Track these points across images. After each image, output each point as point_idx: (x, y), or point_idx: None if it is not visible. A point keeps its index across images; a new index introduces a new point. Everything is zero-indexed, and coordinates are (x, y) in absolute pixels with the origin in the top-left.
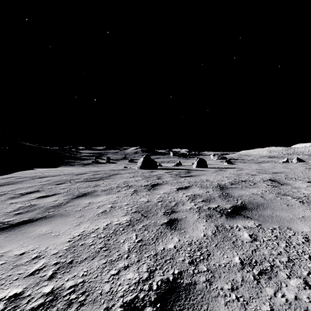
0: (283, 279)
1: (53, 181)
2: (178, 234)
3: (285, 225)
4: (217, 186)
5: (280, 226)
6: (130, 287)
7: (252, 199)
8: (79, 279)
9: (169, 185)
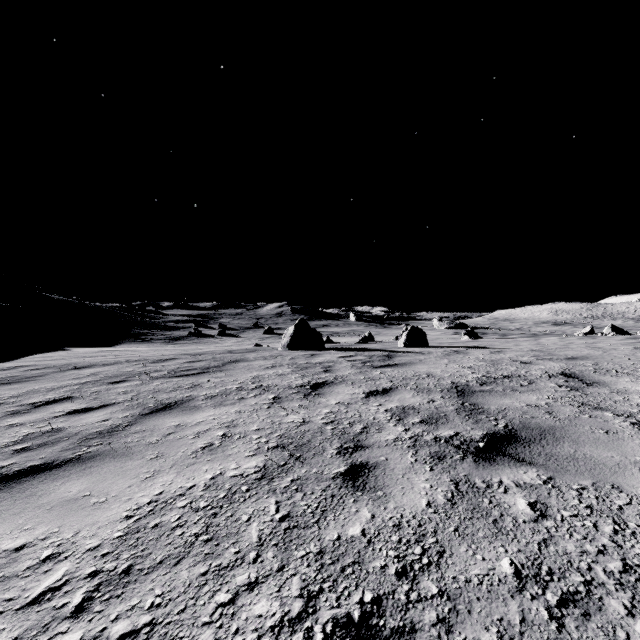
0: (618, 617)
1: (103, 377)
2: (371, 502)
3: (608, 479)
4: (451, 388)
5: (596, 483)
6: (262, 639)
7: (528, 418)
8: (143, 616)
9: (350, 385)
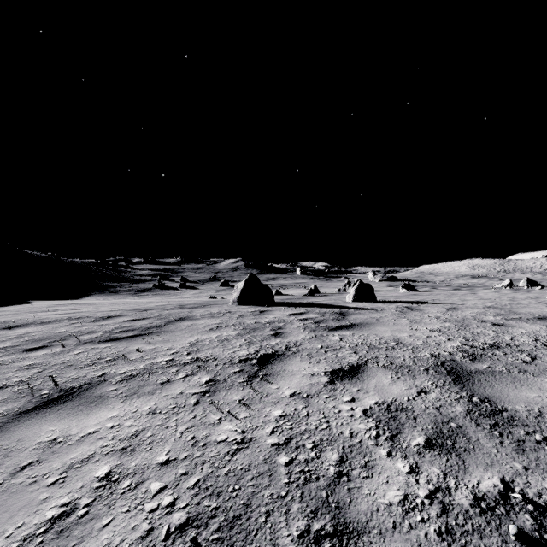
0: None
1: (25, 341)
2: None
3: None
4: (436, 365)
5: None
6: None
7: None
8: None
9: (306, 359)
